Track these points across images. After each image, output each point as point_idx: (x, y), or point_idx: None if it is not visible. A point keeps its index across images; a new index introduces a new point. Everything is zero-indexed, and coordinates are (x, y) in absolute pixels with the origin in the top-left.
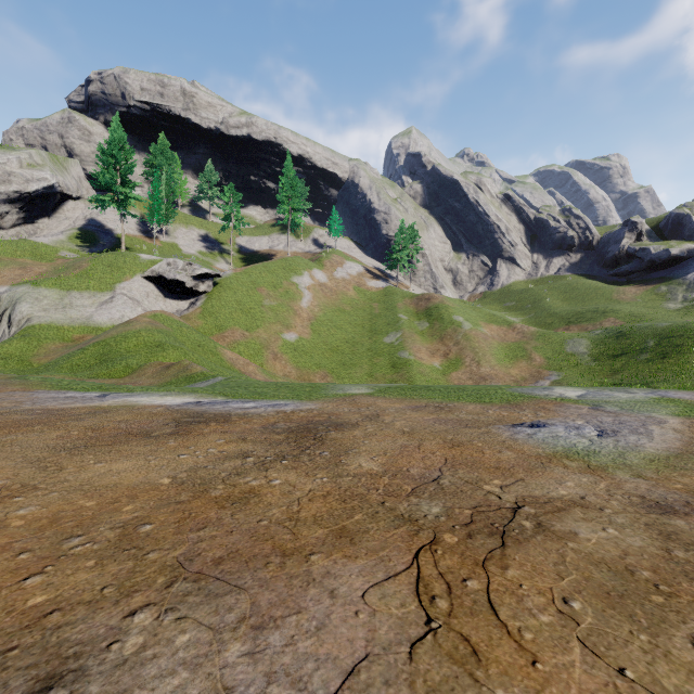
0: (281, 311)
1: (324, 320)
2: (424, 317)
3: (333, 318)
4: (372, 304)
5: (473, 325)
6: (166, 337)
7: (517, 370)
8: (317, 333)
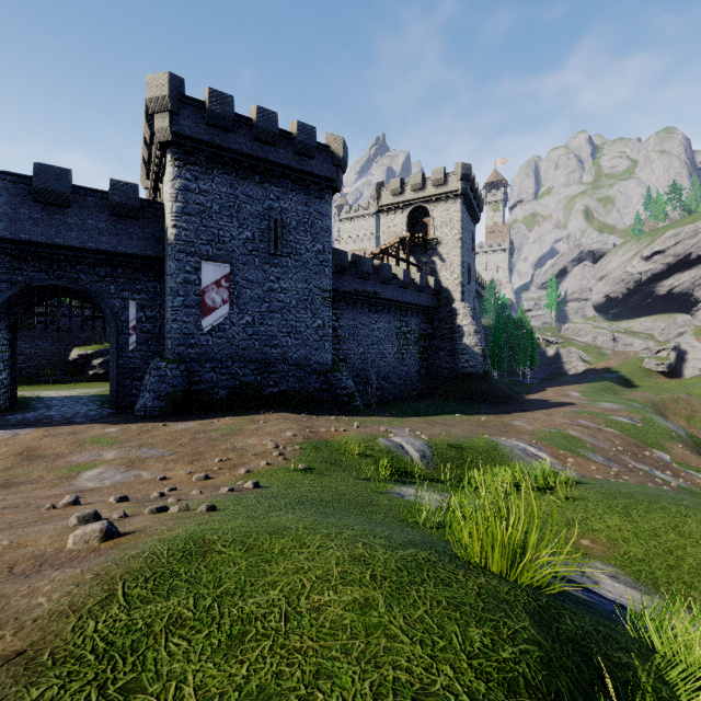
0: None
1: None
2: None
3: None
4: None
5: None
6: None
7: None
8: None
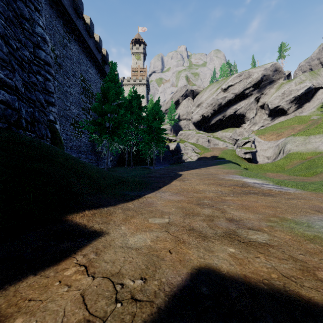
0: None
1: None
2: None
3: None
4: None
5: None
6: None
7: None
8: None
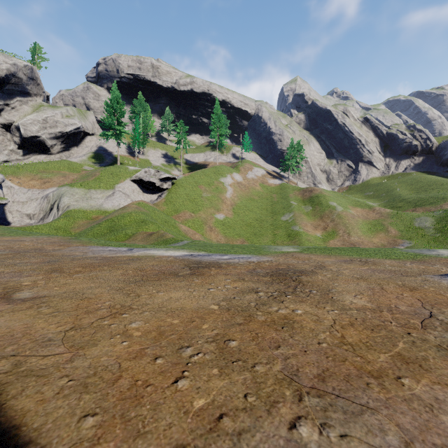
0: (213, 200)
1: (241, 205)
2: (308, 203)
3: (247, 204)
4: (272, 195)
5: (343, 208)
6: (146, 216)
7: (378, 239)
8: (236, 214)
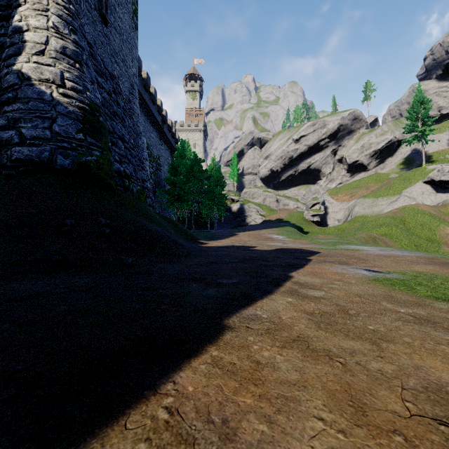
0: None
1: None
2: None
3: None
4: None
5: None
6: (392, 220)
7: None
8: None
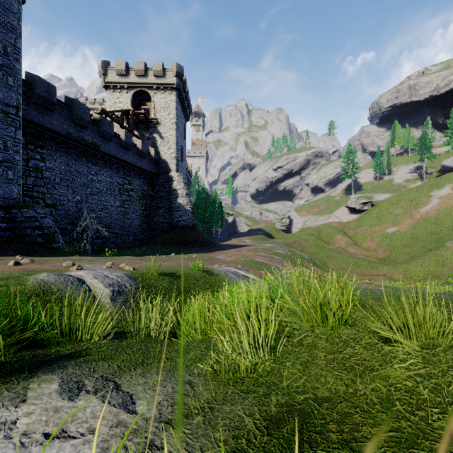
0: (400, 216)
1: (431, 219)
2: None
3: (442, 217)
4: None
5: None
6: (313, 232)
7: None
8: (414, 228)
